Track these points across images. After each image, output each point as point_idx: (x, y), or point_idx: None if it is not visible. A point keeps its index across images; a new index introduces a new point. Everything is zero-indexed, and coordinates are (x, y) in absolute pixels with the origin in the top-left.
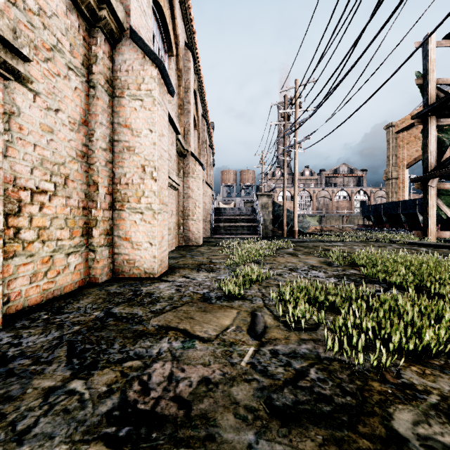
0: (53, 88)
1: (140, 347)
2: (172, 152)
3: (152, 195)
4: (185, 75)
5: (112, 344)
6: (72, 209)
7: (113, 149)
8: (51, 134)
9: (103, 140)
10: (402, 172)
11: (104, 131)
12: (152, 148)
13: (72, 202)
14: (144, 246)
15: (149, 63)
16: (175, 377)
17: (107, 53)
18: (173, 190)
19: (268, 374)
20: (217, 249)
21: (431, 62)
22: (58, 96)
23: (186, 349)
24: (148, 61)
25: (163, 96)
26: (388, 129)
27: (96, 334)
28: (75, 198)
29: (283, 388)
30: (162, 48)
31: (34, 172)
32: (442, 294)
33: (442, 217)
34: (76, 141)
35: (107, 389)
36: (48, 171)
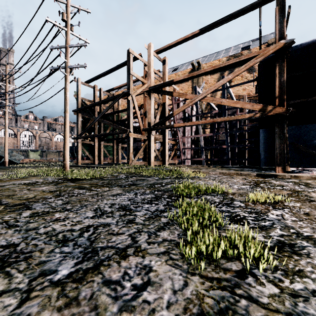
0: None
1: None
2: None
3: None
4: None
5: None
6: None
7: None
8: None
9: None
10: None
11: None
12: None
13: None
14: None
15: None
16: None
17: None
18: None
19: None
20: None
21: (79, 90)
22: None
23: None
24: None
25: None
26: None
27: None
28: None
29: None
30: None
31: None
32: (30, 174)
33: None
34: None
35: None
36: None
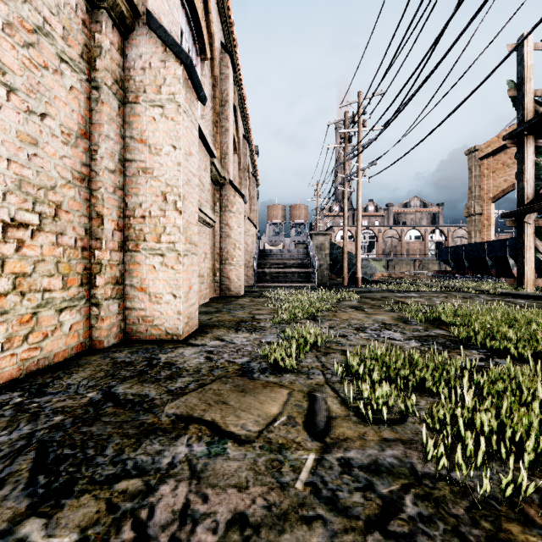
0: (37, 84)
1: (145, 454)
2: (205, 179)
3: (175, 232)
4: (223, 85)
5: (104, 448)
6: (66, 249)
7: (125, 171)
8: (35, 147)
9: (111, 158)
10: (487, 207)
11: (112, 146)
12: (176, 170)
13: (66, 241)
14: (165, 298)
15: (172, 58)
16: (191, 512)
17: (117, 45)
18: (206, 228)
19: (340, 507)
20: (262, 301)
21: (527, 68)
22: (45, 96)
23: (213, 458)
24: (171, 56)
25: (191, 103)
26: (470, 155)
27: (84, 429)
28: (71, 235)
29: (366, 537)
30: (193, 50)
31: (7, 198)
32: None
33: (538, 261)
34: (72, 159)
35: (79, 539)
36: (30, 197)
